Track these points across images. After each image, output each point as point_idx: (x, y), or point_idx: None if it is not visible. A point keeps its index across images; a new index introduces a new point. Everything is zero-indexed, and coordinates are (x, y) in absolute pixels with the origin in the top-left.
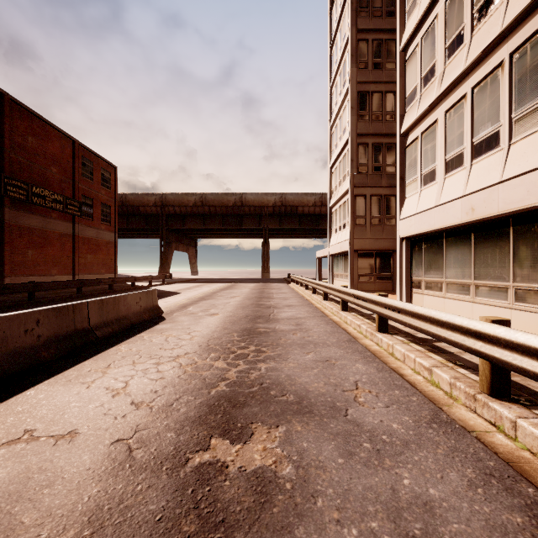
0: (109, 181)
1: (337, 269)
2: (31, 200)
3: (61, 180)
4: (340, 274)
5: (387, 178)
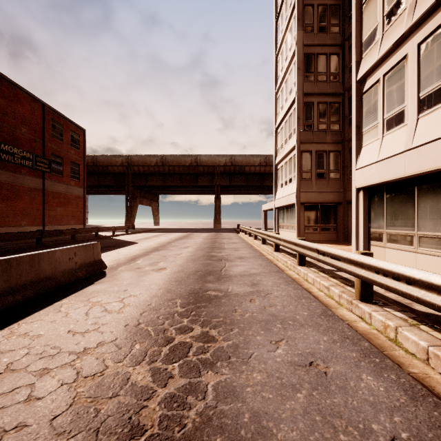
0: (78, 143)
1: (283, 220)
2: None
3: (31, 139)
4: (285, 225)
5: (332, 135)
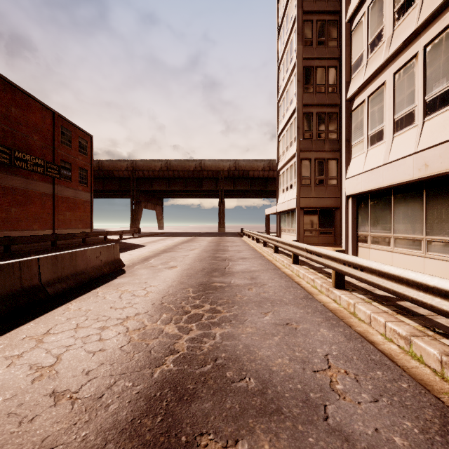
0: (86, 149)
1: (284, 224)
2: (14, 163)
3: (42, 146)
4: (287, 229)
5: (330, 144)
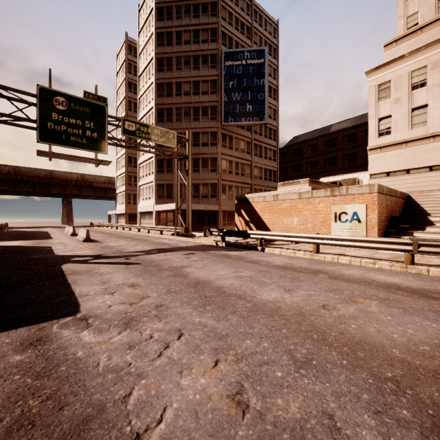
0: None
1: (120, 220)
2: None
3: None
4: (121, 222)
5: None
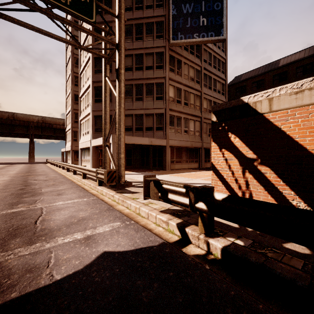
0: None
1: (68, 157)
2: None
3: None
4: (69, 159)
5: None
